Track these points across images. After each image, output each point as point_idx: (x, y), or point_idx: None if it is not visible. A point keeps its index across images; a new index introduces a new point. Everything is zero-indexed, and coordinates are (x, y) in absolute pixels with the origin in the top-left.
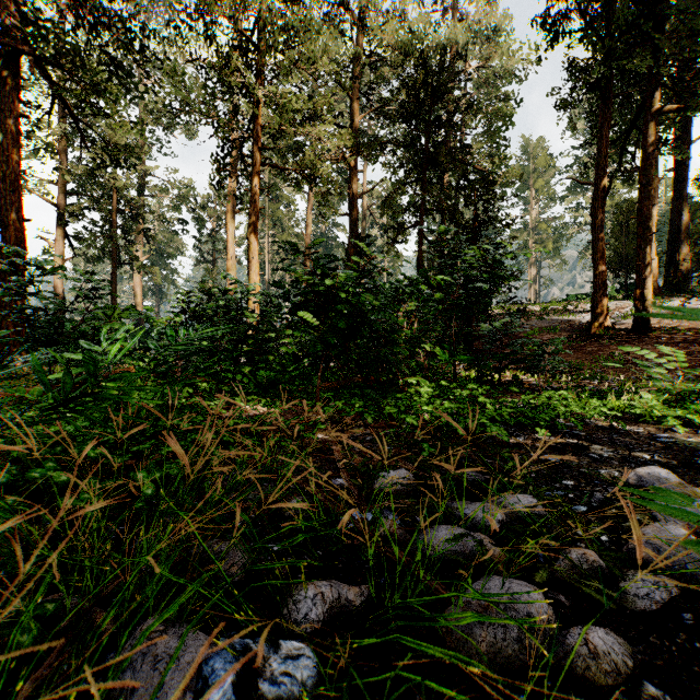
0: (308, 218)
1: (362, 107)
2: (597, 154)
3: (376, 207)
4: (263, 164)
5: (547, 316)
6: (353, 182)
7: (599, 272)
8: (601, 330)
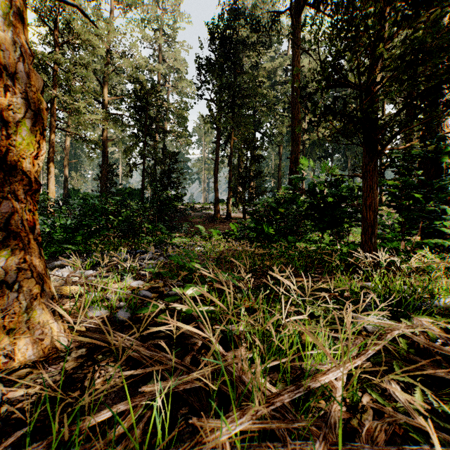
0: (67, 138)
1: (110, 92)
2: (216, 149)
3: (115, 136)
4: (57, 128)
5: (202, 210)
6: (105, 133)
7: (216, 195)
8: (216, 218)
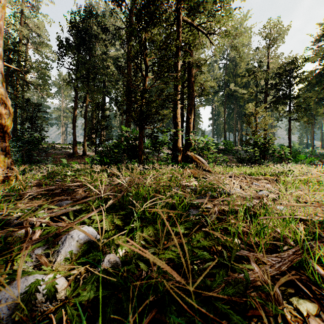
0: None
1: None
2: (74, 105)
3: None
4: None
5: (62, 149)
6: None
7: (74, 139)
8: (75, 155)
